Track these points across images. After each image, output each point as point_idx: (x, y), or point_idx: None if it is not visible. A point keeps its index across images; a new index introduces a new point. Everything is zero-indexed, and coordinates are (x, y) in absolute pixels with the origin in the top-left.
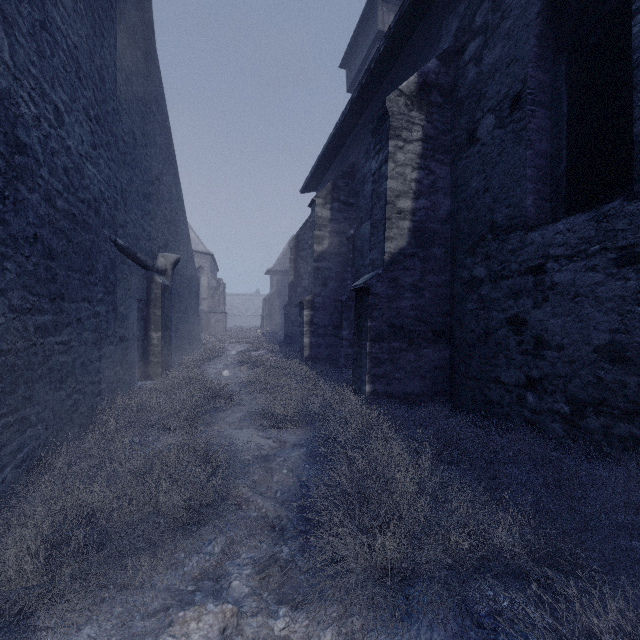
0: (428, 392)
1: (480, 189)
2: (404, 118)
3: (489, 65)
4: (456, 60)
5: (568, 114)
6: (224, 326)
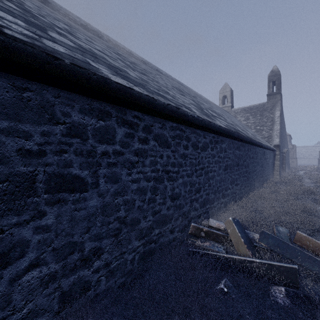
0: None
1: None
2: None
3: None
4: None
5: None
6: (295, 164)
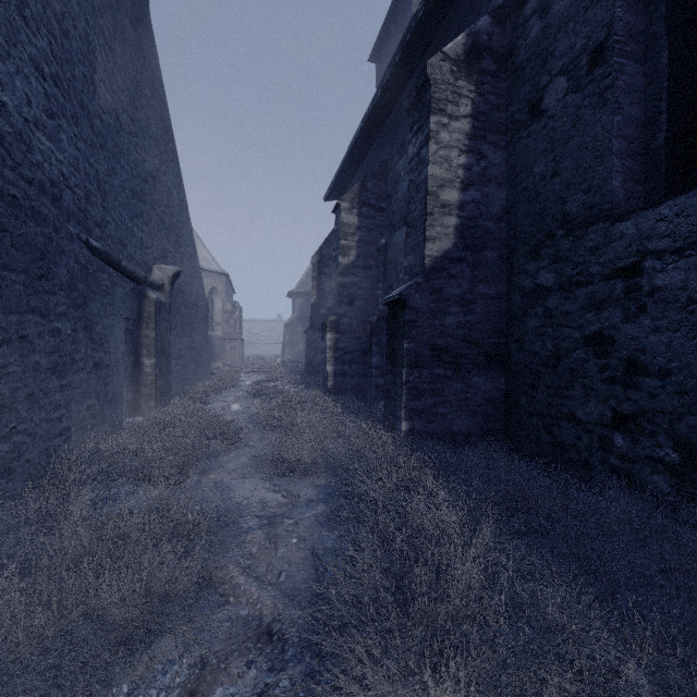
0: (479, 431)
1: (547, 174)
2: (449, 88)
3: (559, 14)
4: (514, 16)
5: (670, 66)
6: (240, 354)
